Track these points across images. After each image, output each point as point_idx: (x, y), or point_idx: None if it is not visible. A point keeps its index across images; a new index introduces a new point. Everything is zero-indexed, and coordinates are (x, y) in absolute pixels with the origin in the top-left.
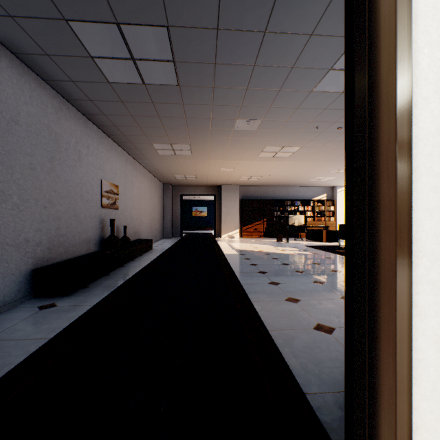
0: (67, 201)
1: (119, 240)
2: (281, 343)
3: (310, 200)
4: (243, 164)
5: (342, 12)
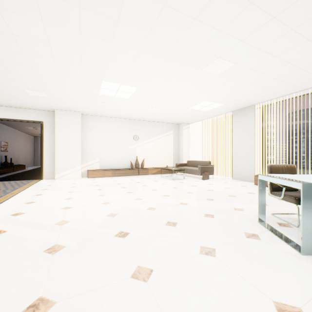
0: None
1: (9, 163)
2: None
3: None
4: None
5: None
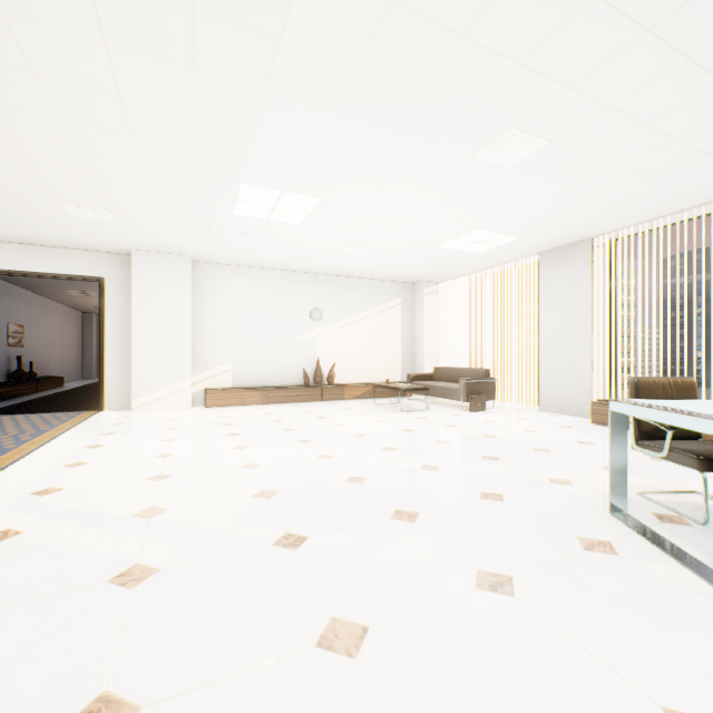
0: None
1: (27, 374)
2: None
3: None
4: None
5: None
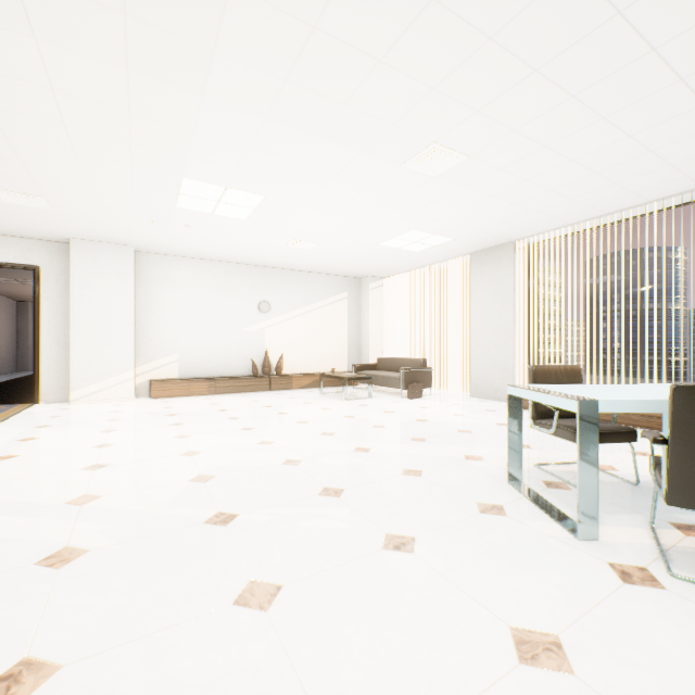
0: None
1: None
2: None
3: None
4: None
5: None
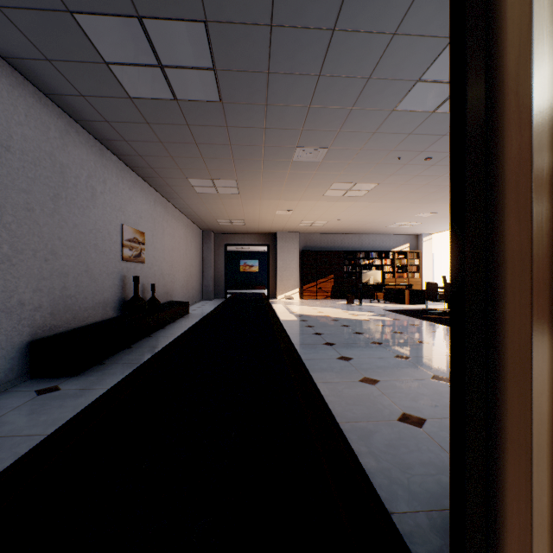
0: (77, 252)
1: (145, 303)
2: (356, 440)
3: (389, 251)
4: (305, 206)
5: (435, 3)
